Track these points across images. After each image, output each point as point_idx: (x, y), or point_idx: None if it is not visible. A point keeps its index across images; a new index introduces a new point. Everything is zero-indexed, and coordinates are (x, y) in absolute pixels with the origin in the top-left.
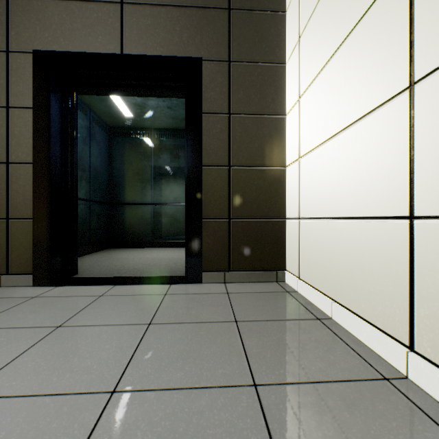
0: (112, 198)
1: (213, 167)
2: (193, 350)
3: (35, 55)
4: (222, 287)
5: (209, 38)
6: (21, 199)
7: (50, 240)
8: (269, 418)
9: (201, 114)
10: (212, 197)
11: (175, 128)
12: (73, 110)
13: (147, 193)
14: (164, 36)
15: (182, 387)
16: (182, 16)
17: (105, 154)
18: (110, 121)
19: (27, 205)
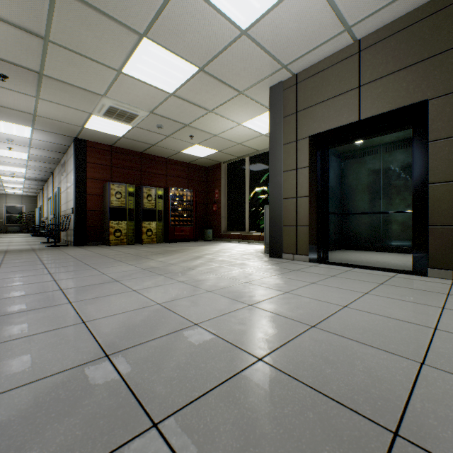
0: (344, 209)
1: (440, 184)
2: (407, 294)
3: (309, 138)
4: (448, 281)
5: (435, 80)
6: (302, 216)
7: (316, 238)
8: (443, 313)
9: (426, 144)
10: (438, 208)
11: (406, 138)
12: (326, 160)
13: (375, 203)
14: (392, 95)
15: (399, 299)
16: (408, 73)
17: (338, 176)
18: (342, 149)
19: (305, 219)
